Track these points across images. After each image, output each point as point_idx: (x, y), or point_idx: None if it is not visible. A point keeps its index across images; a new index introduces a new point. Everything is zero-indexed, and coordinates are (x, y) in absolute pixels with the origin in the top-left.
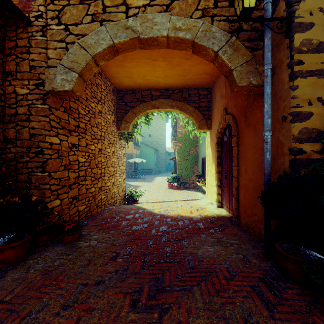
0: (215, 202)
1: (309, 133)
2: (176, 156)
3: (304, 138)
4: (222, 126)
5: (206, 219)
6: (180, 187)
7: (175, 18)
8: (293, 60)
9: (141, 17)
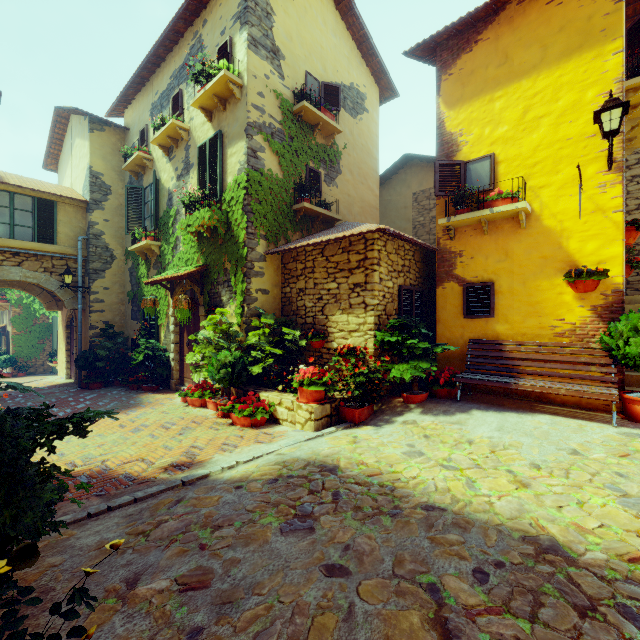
0: (65, 375)
1: (97, 334)
2: (8, 326)
3: (95, 336)
4: (70, 314)
5: (53, 386)
6: (19, 373)
7: (26, 271)
8: (90, 305)
9: (0, 268)
